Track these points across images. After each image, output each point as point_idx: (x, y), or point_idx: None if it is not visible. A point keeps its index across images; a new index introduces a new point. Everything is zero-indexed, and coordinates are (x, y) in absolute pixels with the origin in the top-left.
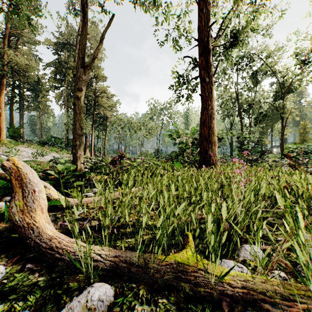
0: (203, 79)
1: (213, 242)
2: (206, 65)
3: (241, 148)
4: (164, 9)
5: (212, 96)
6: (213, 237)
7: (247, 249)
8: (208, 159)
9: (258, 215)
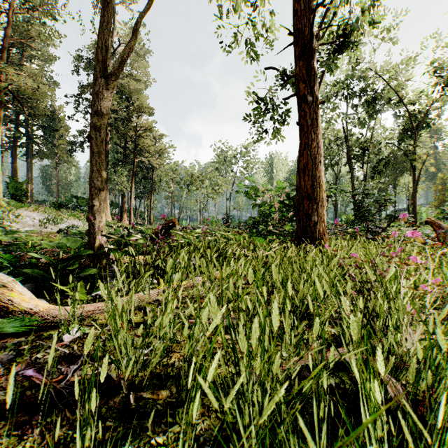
0: (302, 98)
1: None
2: (308, 74)
3: (358, 212)
4: None
5: (317, 126)
6: None
7: None
8: (312, 229)
9: None
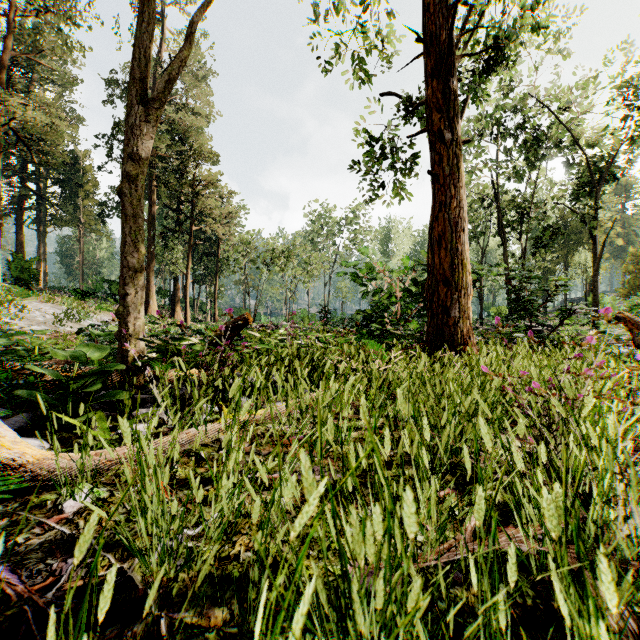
0: (437, 135)
1: None
2: (445, 99)
3: (516, 304)
4: None
5: (459, 176)
6: None
7: None
8: (451, 330)
9: None
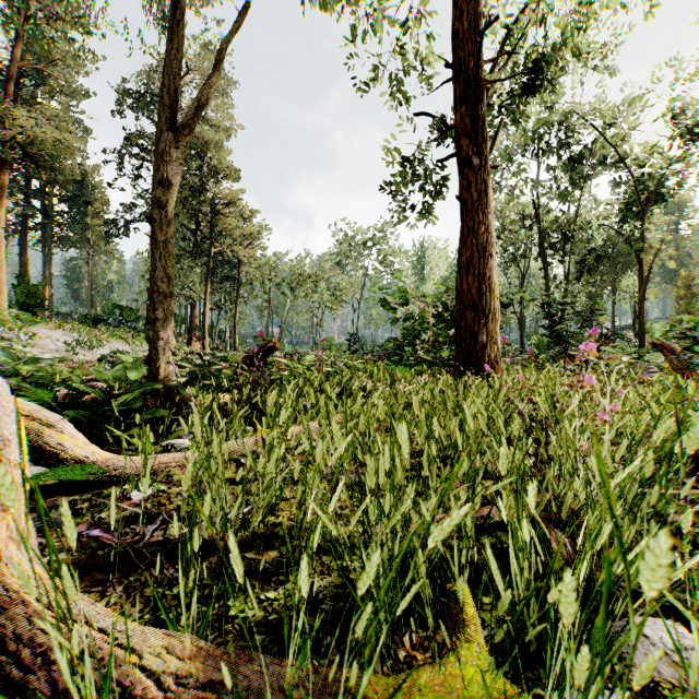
0: (465, 160)
1: (586, 667)
2: (473, 125)
3: (551, 330)
4: (369, 5)
5: (487, 202)
6: (587, 648)
7: (652, 636)
8: (478, 354)
9: (681, 523)
